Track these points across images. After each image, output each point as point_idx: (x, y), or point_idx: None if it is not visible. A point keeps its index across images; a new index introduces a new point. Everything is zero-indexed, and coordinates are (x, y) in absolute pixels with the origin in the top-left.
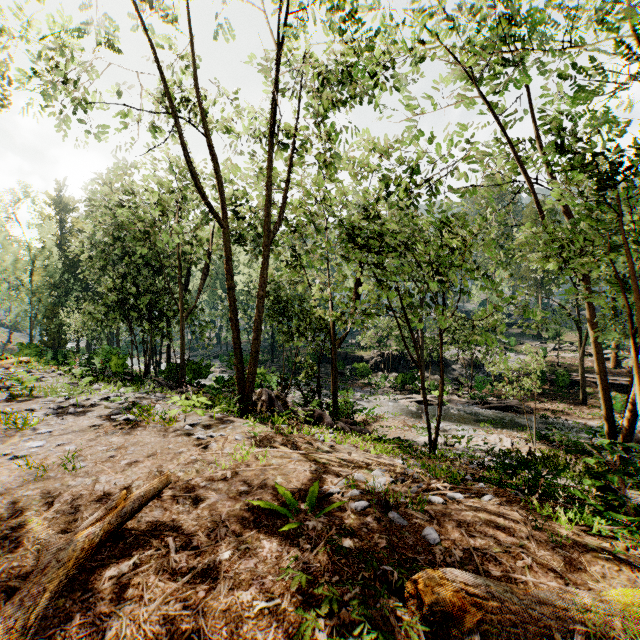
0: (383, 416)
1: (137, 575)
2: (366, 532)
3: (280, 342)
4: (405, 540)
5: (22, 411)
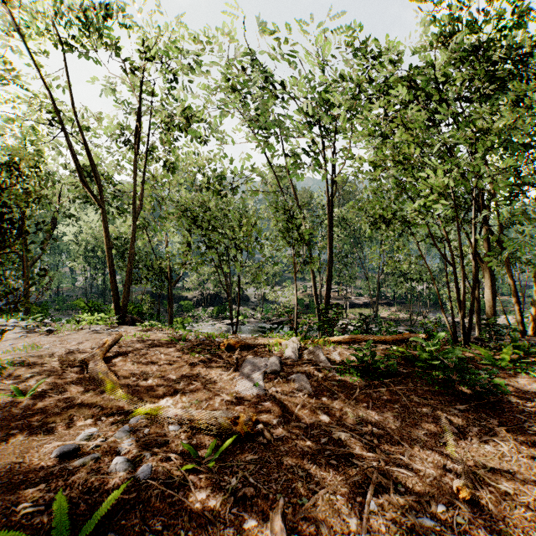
0: None
1: (128, 358)
2: (207, 343)
3: None
4: (220, 343)
5: None
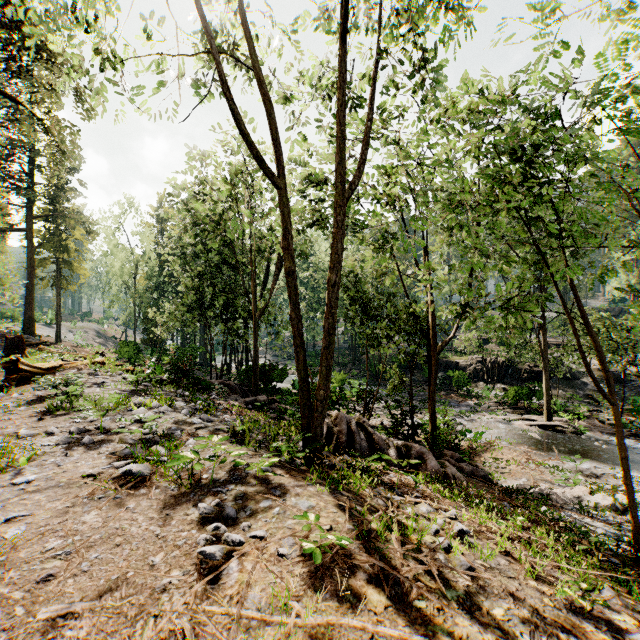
0: (495, 444)
1: None
2: None
3: (362, 346)
4: None
5: (38, 434)
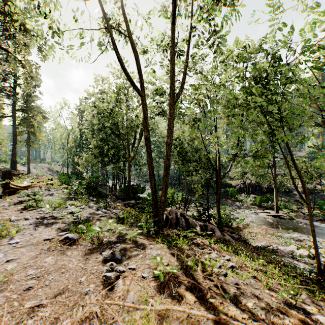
0: (250, 224)
1: None
2: None
3: (183, 175)
4: None
5: (20, 219)
